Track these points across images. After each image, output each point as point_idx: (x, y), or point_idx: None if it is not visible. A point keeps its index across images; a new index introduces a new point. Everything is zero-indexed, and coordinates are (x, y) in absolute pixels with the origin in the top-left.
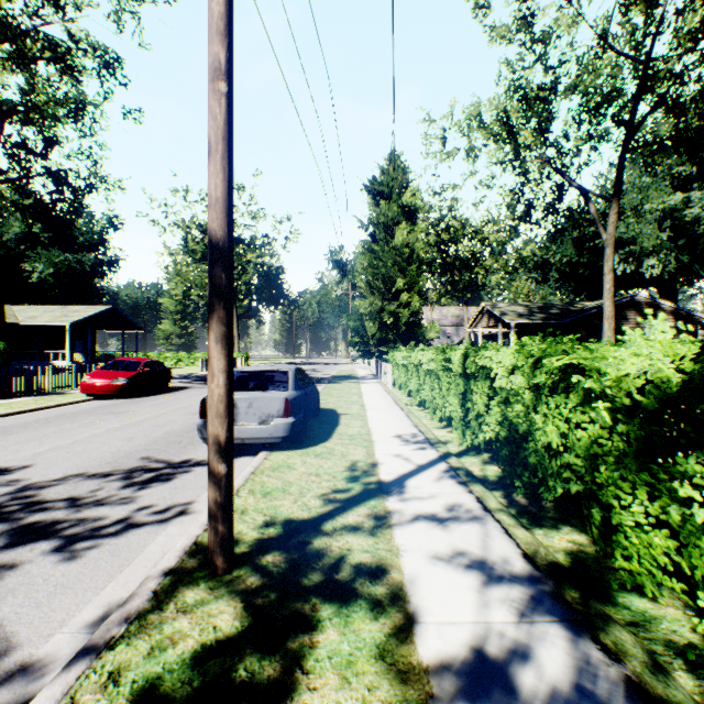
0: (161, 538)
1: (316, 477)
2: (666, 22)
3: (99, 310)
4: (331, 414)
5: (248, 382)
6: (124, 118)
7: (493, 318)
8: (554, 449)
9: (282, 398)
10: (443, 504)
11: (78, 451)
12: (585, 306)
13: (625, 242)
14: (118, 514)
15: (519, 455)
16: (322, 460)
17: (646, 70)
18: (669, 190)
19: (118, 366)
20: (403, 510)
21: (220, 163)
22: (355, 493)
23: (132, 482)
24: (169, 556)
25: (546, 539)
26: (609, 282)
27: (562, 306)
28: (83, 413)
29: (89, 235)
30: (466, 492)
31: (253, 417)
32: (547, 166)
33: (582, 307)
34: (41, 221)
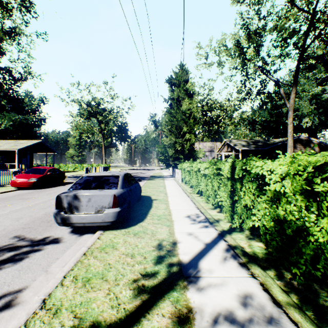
0: None
1: (131, 259)
2: None
3: (33, 143)
4: (148, 199)
5: (91, 183)
6: (37, 37)
7: (230, 147)
8: None
9: (111, 195)
10: (236, 294)
11: None
12: (274, 141)
13: (293, 110)
14: None
15: (294, 247)
16: (138, 239)
17: (312, 18)
18: (315, 85)
19: (33, 171)
20: (203, 306)
21: None
22: (161, 279)
23: None
24: None
25: None
26: (291, 128)
27: (263, 141)
28: (4, 199)
29: (31, 106)
30: (250, 276)
31: (91, 208)
32: (258, 70)
33: (273, 142)
34: None
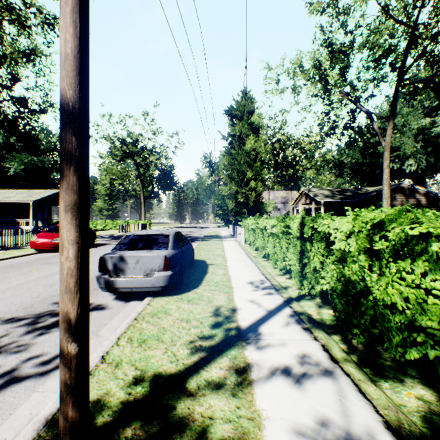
0: (35, 396)
1: (186, 324)
2: (426, 0)
3: (52, 193)
4: (202, 264)
5: (137, 243)
6: None
7: (308, 198)
8: (398, 308)
9: (162, 256)
10: (295, 353)
11: (6, 296)
12: (368, 190)
13: (393, 149)
14: (8, 364)
15: (357, 308)
16: (193, 305)
17: (413, 32)
18: (421, 116)
19: (57, 230)
20: (260, 362)
21: (70, 16)
22: (218, 341)
23: (36, 327)
24: (27, 430)
25: (395, 395)
26: (387, 174)
27: (353, 190)
28: (26, 263)
29: (48, 145)
30: (312, 339)
31: (139, 271)
32: (345, 98)
33: (366, 191)
34: (8, 132)
